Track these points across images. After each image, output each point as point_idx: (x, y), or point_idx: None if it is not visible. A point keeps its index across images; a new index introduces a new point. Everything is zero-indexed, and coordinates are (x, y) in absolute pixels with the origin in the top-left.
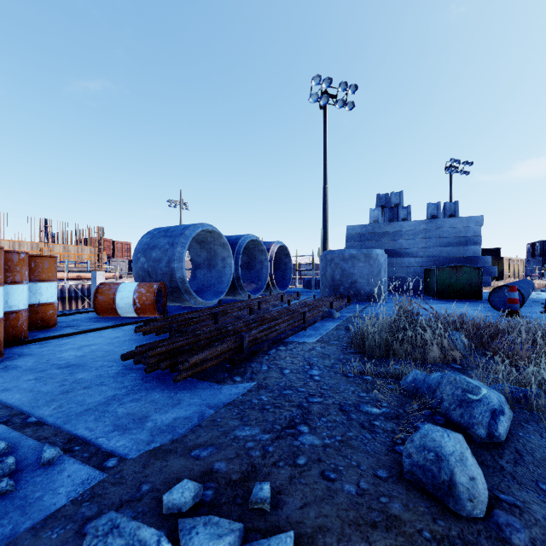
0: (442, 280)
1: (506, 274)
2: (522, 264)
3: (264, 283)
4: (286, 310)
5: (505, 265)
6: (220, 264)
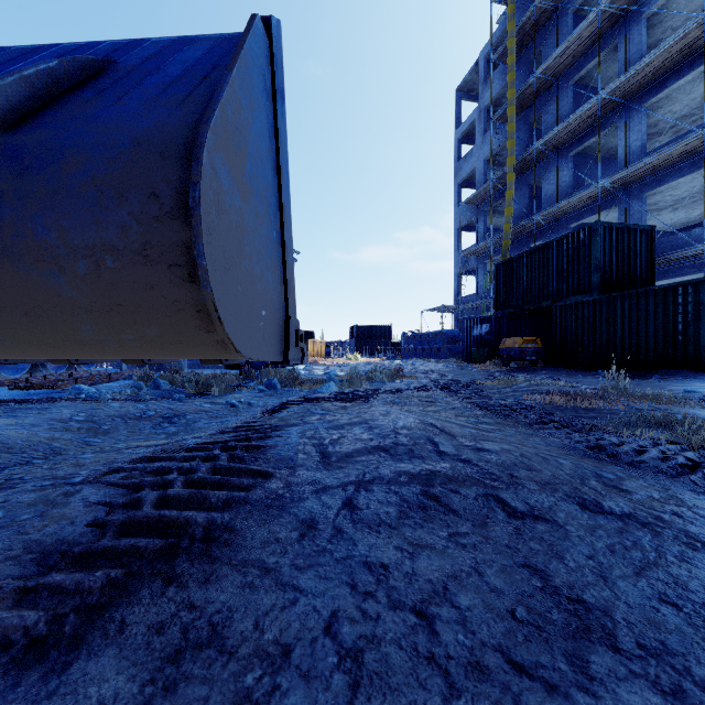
0: None
1: (310, 353)
2: (325, 345)
3: None
4: (97, 374)
5: (310, 346)
6: None
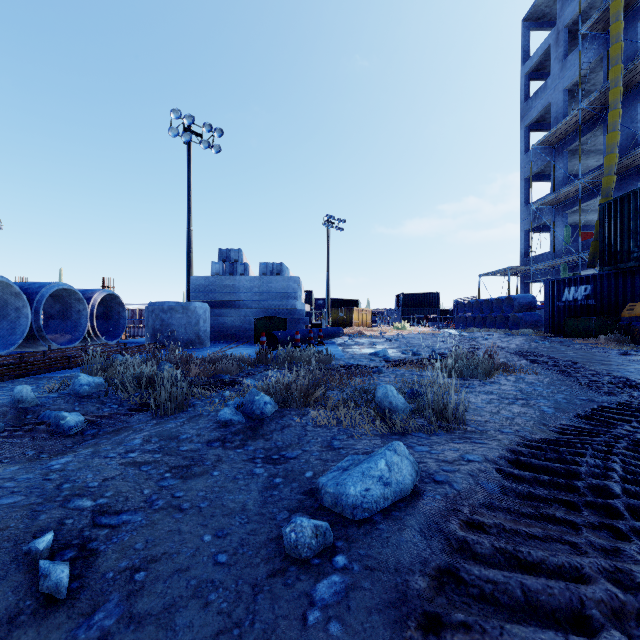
0: (259, 328)
1: (355, 322)
2: (370, 314)
3: (81, 334)
4: (60, 356)
5: (355, 315)
6: (13, 315)
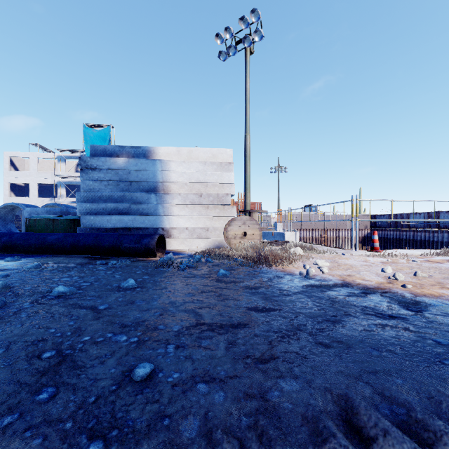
0: None
1: None
2: None
3: None
4: None
5: None
6: None
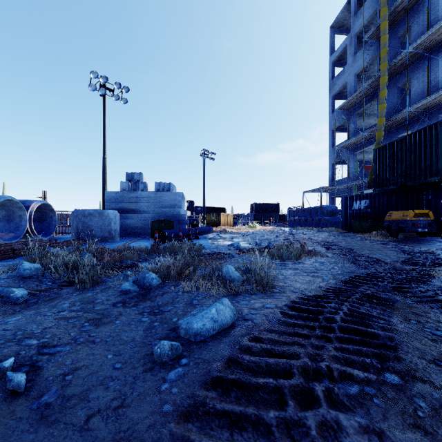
0: (154, 228)
1: (222, 223)
2: (233, 217)
3: (22, 232)
4: (6, 249)
5: (222, 218)
6: None
